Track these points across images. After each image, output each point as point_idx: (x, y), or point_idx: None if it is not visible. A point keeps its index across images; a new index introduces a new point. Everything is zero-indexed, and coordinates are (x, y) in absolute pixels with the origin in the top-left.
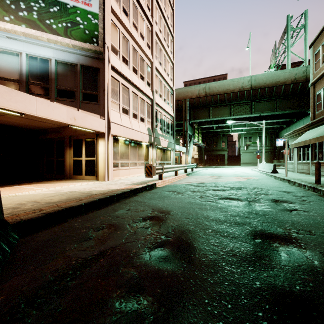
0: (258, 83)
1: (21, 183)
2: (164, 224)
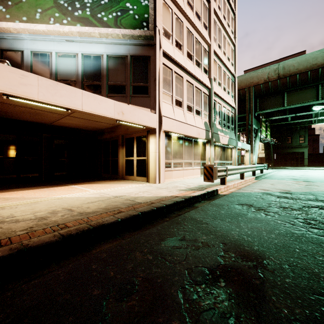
0: None
1: (79, 182)
2: (265, 309)
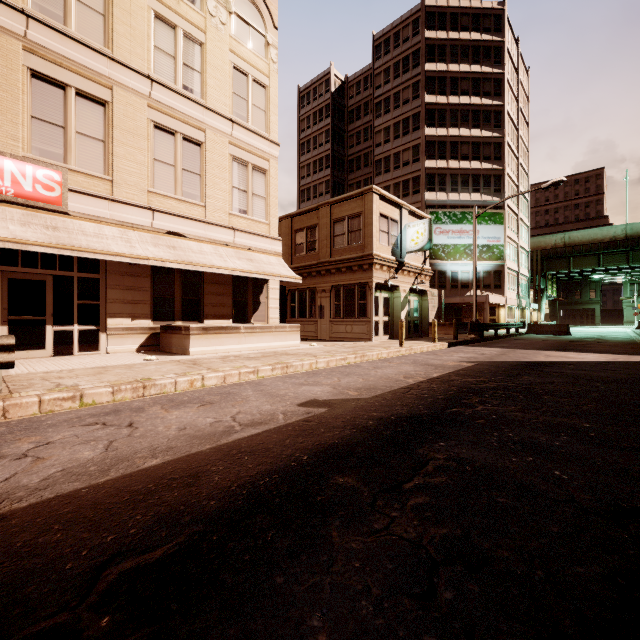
0: (635, 232)
1: None
2: None
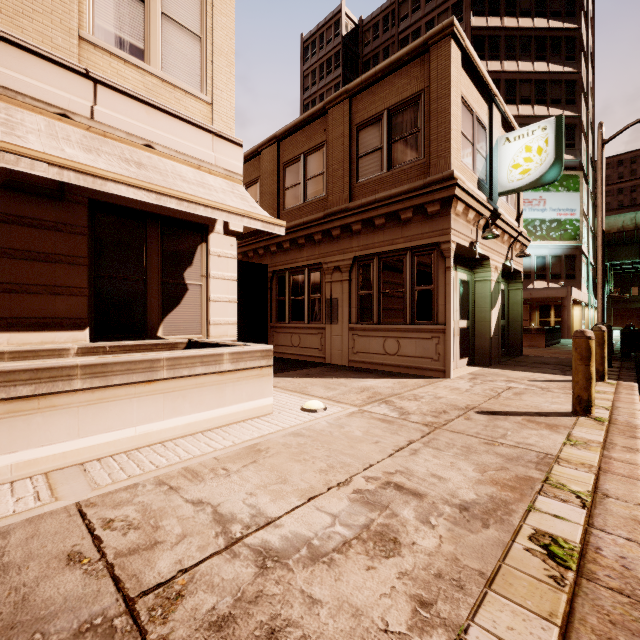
0: None
1: None
2: None
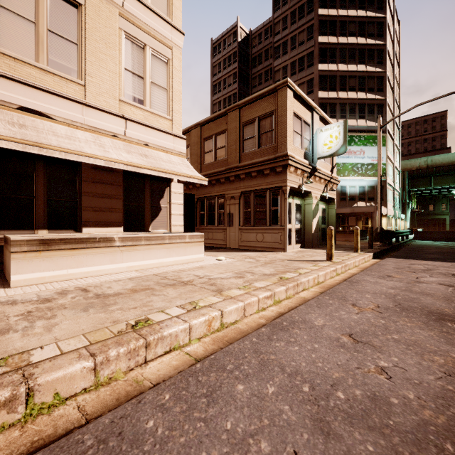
0: None
1: None
2: None
